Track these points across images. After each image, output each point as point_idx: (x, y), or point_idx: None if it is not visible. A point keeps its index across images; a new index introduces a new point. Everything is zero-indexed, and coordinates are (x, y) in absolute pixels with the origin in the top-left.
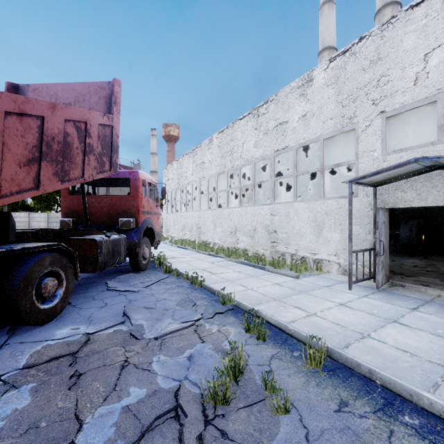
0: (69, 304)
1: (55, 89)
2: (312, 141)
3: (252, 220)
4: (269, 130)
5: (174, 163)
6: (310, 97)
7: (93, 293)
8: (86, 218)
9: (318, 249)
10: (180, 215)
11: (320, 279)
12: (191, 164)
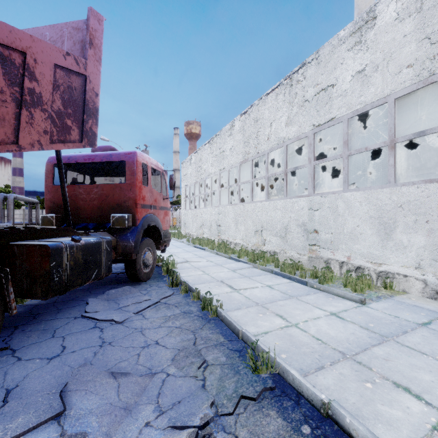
0: (5, 349)
1: None
2: (374, 104)
3: (283, 217)
4: (307, 101)
5: (192, 155)
6: (371, 43)
7: (59, 323)
8: (66, 213)
9: (386, 257)
10: (199, 211)
11: (401, 308)
12: (210, 155)
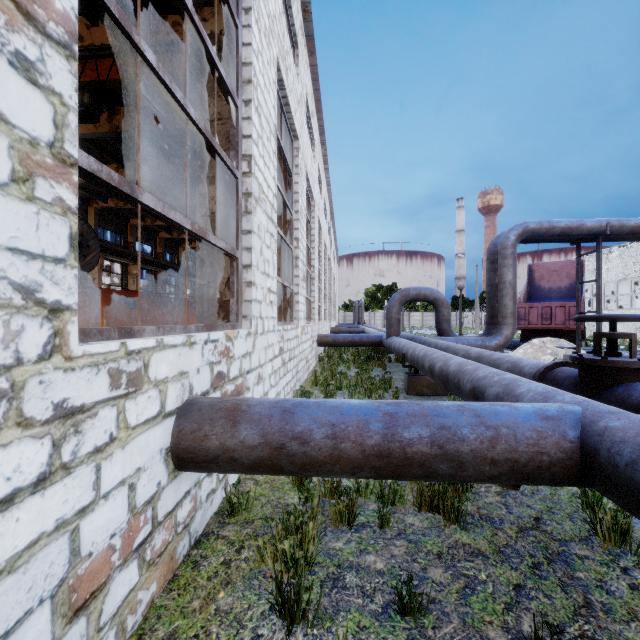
0: None
1: (548, 265)
2: None
3: None
4: None
5: None
6: None
7: None
8: None
9: None
10: None
11: None
12: None
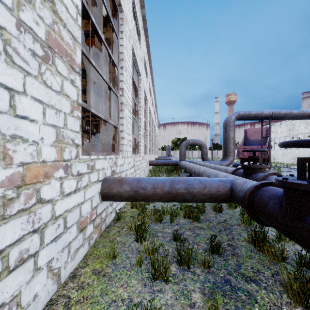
0: None
1: (253, 129)
2: None
3: (303, 154)
4: None
5: None
6: None
7: None
8: None
9: None
10: None
11: None
12: None
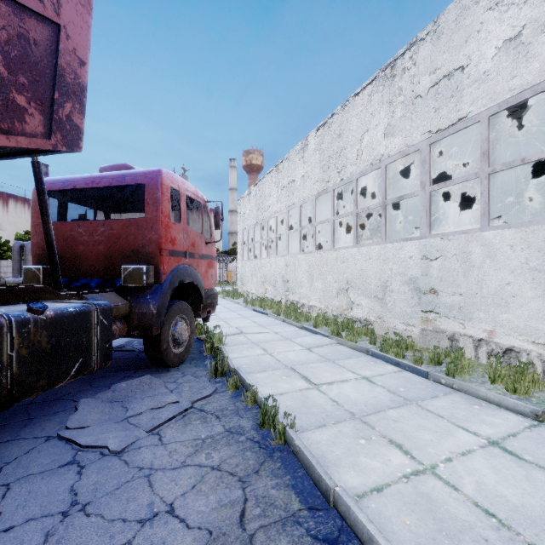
0: None
1: None
2: (539, 87)
3: (380, 270)
4: (418, 97)
5: (252, 189)
6: None
7: (16, 450)
8: (52, 263)
9: None
10: (260, 262)
11: None
12: (275, 187)
